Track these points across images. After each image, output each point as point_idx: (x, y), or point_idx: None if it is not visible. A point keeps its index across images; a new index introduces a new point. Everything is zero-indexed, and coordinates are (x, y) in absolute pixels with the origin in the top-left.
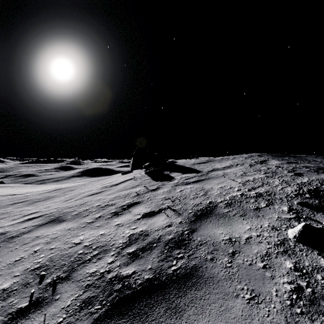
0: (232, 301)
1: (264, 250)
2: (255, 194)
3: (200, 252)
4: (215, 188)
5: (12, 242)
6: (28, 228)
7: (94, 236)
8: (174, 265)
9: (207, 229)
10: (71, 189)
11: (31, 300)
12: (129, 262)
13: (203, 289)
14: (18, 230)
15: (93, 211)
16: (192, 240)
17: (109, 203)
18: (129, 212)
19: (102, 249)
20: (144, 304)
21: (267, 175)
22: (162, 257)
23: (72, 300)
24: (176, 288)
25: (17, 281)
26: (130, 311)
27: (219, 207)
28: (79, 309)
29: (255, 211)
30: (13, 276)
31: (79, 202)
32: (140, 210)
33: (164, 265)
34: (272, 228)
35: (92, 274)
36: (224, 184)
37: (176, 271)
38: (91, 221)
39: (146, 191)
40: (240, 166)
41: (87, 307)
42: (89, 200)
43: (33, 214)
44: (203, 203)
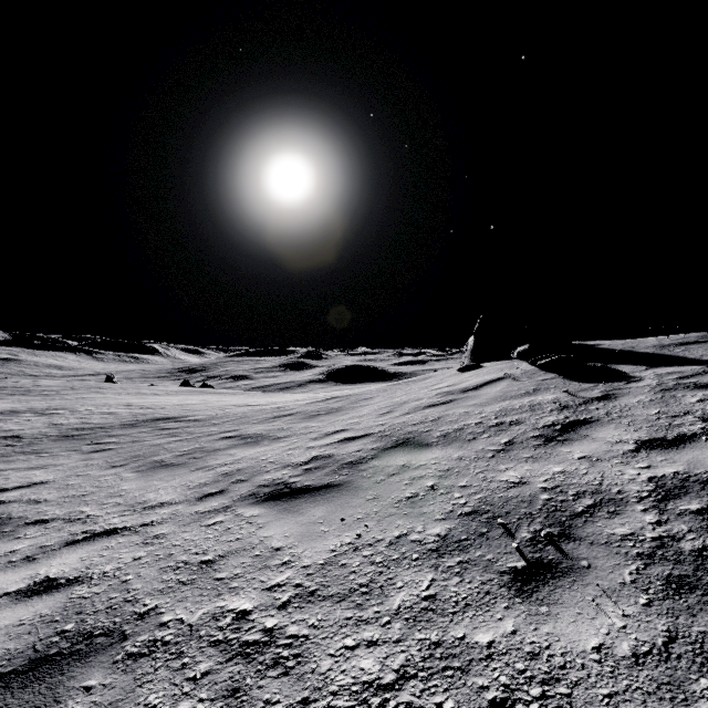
0: None
1: None
2: None
3: None
4: None
5: (361, 470)
6: (366, 452)
7: (545, 473)
8: None
9: None
10: (362, 397)
11: (526, 560)
12: None
13: None
14: (350, 454)
15: (479, 432)
16: None
17: (502, 420)
18: (586, 437)
19: (597, 497)
20: None
21: None
22: None
23: (632, 574)
24: None
25: (452, 527)
26: None
27: None
28: (673, 591)
29: None
30: (435, 518)
31: (420, 416)
32: (617, 435)
33: None
34: None
35: (629, 537)
36: None
37: None
38: (500, 448)
39: (582, 401)
40: None
41: (691, 591)
42: (443, 414)
43: (343, 433)
44: None
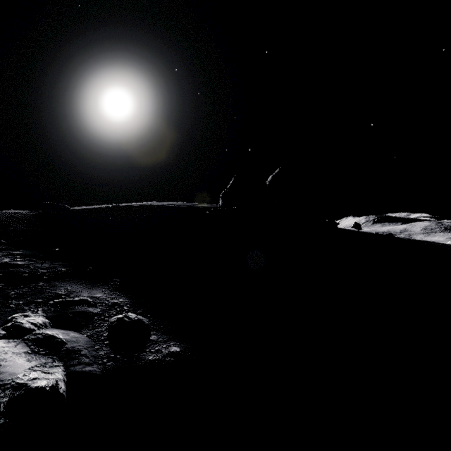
0: None
1: None
2: None
3: None
4: None
5: None
6: None
7: None
8: None
9: None
10: None
11: None
12: None
13: None
14: None
15: None
16: None
17: None
18: None
19: None
20: None
21: None
22: None
23: None
24: None
25: None
26: None
27: None
28: None
29: None
30: None
31: None
32: None
33: None
34: None
35: None
36: None
37: None
38: None
39: None
40: None
41: None
42: None
43: None
44: None
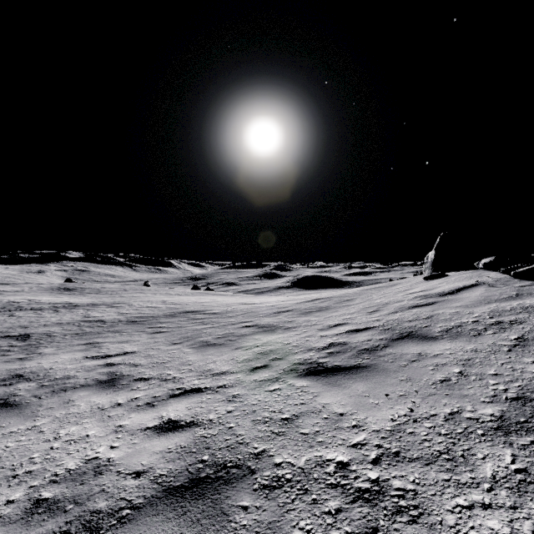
0: None
1: None
2: None
3: None
4: None
5: (380, 355)
6: (376, 341)
7: None
8: None
9: None
10: (343, 299)
11: None
12: None
13: None
14: (362, 342)
15: (480, 329)
16: None
17: (499, 319)
18: None
19: None
20: None
21: None
22: None
23: None
24: None
25: (504, 409)
26: None
27: None
28: None
29: None
30: (480, 401)
31: (411, 315)
32: None
33: None
34: None
35: None
36: None
37: None
38: (513, 344)
39: None
40: None
41: None
42: (434, 313)
43: (345, 326)
44: None
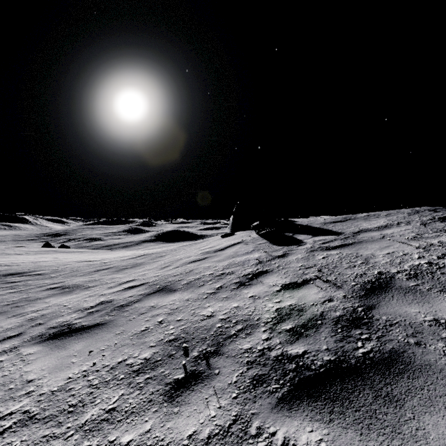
0: None
1: None
2: None
3: (394, 334)
4: (378, 254)
5: (125, 311)
6: (135, 297)
7: (227, 308)
8: (362, 347)
9: (391, 306)
10: (159, 255)
11: (186, 373)
12: (292, 340)
13: (420, 378)
14: (125, 299)
15: (208, 280)
16: (374, 319)
17: (225, 271)
18: (260, 282)
19: (245, 323)
20: (338, 387)
21: None
22: (337, 337)
23: (238, 377)
24: (378, 374)
25: (156, 351)
26: (323, 394)
27: (398, 279)
28: (252, 386)
29: None
30: (149, 346)
31: (182, 269)
32: (276, 281)
33: (345, 346)
34: None
35: (248, 350)
36: (390, 249)
37: (367, 354)
38: (213, 292)
39: (270, 258)
40: (405, 225)
41: (261, 384)
42: (195, 268)
43: (131, 282)
44: (368, 274)
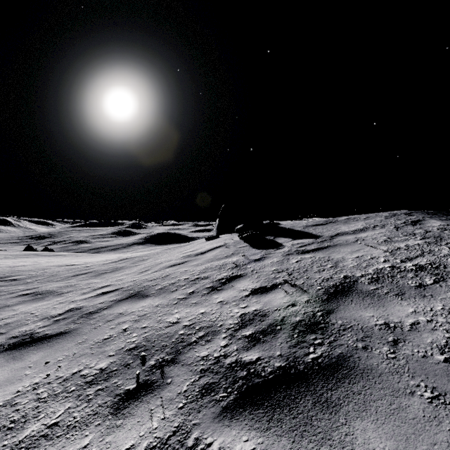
0: (406, 399)
1: (441, 340)
2: (414, 266)
3: (345, 339)
4: (348, 258)
5: (92, 318)
6: (106, 303)
7: (194, 314)
8: (313, 353)
9: (349, 311)
10: (142, 259)
11: (138, 383)
12: (249, 346)
13: (360, 383)
14: (95, 305)
15: (182, 285)
16: (330, 323)
17: (200, 276)
18: (232, 287)
19: (208, 330)
20: (282, 394)
21: (426, 241)
22: (292, 342)
23: (188, 386)
24: (322, 379)
25: (114, 361)
26: (267, 402)
27: (361, 283)
28: (200, 395)
29: (418, 289)
30: (108, 355)
31: (160, 274)
32: (247, 285)
33: (297, 351)
34: (449, 312)
35: (204, 358)
36: (360, 252)
37: (316, 359)
38: (184, 297)
39: (247, 262)
40: (379, 228)
41: (210, 393)
42: (173, 272)
43: (105, 288)
44: (335, 278)
